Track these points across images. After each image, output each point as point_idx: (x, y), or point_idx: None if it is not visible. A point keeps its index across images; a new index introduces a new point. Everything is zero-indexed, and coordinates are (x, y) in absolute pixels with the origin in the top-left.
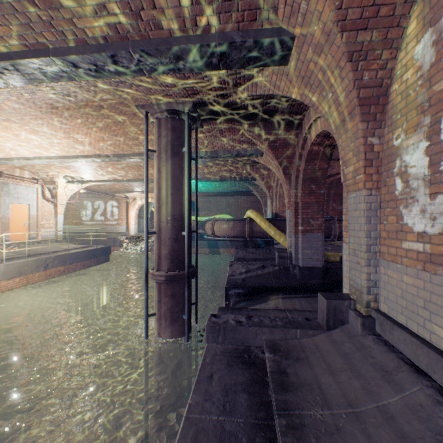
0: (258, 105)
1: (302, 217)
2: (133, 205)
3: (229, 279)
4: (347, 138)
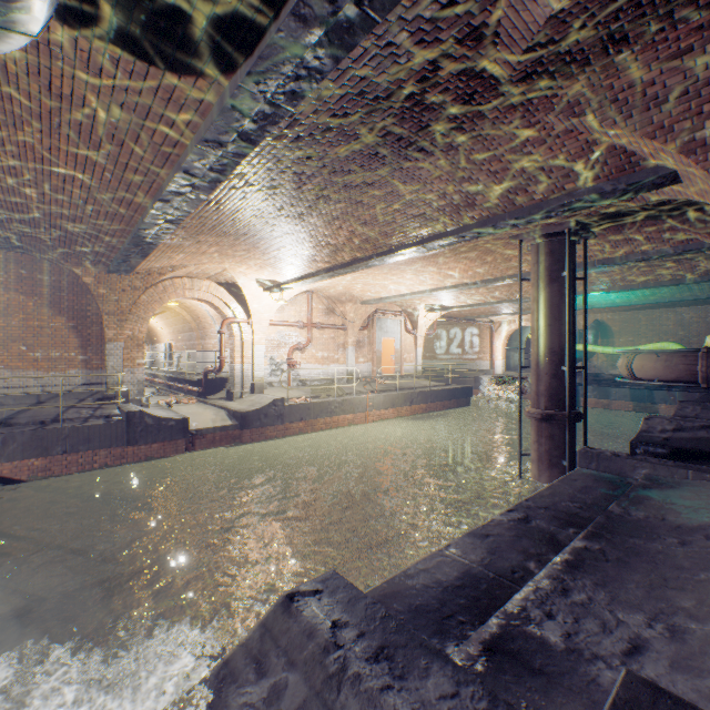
0: (676, 199)
1: None
2: (498, 333)
3: (638, 436)
4: None
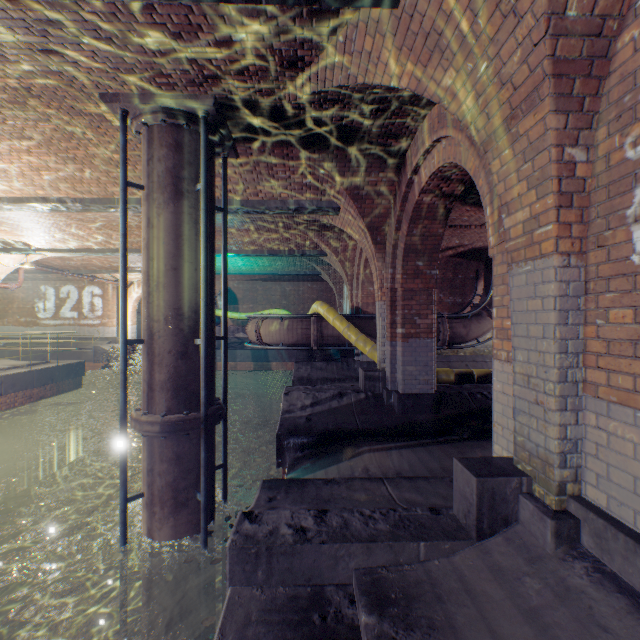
0: (334, 115)
1: (402, 313)
2: (129, 294)
3: (284, 419)
4: (514, 155)
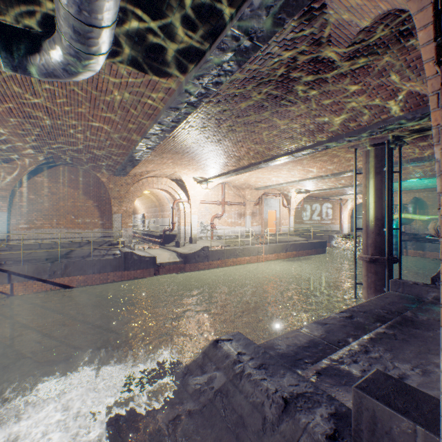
0: None
1: None
2: (345, 206)
3: (438, 274)
4: None
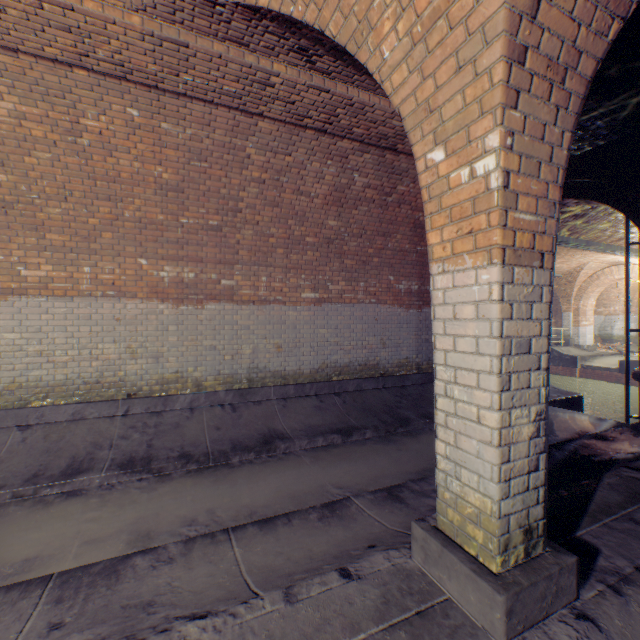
0: None
1: None
2: None
3: None
4: None
